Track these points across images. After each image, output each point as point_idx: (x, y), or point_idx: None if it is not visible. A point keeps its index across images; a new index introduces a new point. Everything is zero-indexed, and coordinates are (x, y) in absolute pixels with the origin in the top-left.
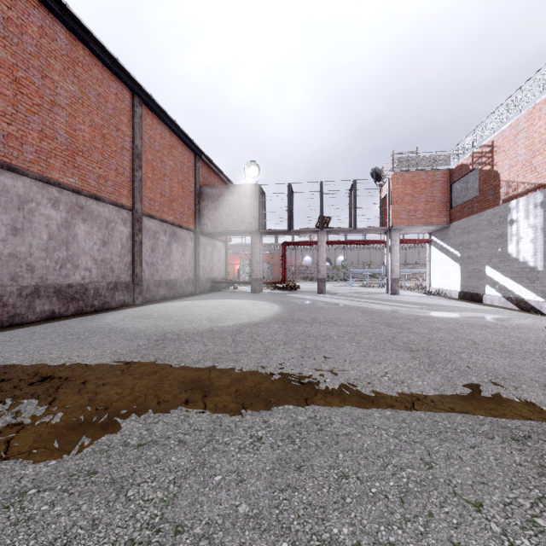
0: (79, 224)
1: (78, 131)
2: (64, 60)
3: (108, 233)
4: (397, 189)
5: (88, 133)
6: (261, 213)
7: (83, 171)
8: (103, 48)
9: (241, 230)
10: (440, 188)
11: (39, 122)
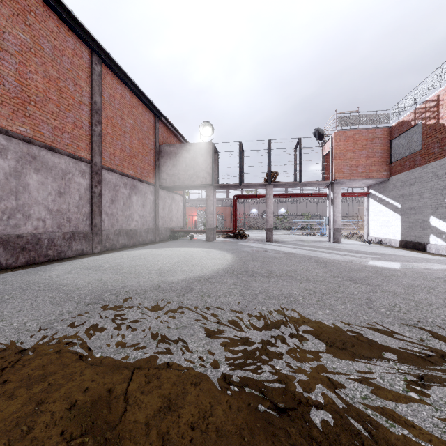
0: (31, 174)
1: (30, 81)
2: (13, 6)
3: (65, 184)
4: (340, 146)
5: (41, 84)
6: (214, 169)
7: (35, 121)
8: None
9: (197, 184)
10: (380, 144)
11: None
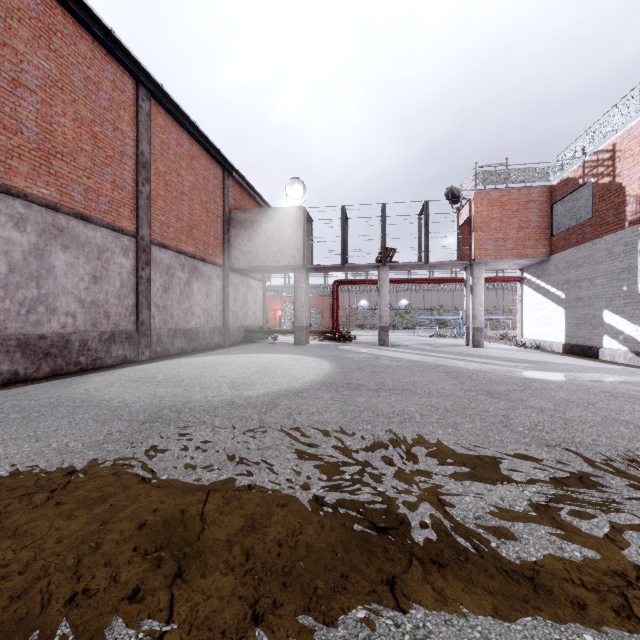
0: (57, 253)
1: (56, 126)
2: (33, 26)
3: (102, 266)
4: (482, 212)
5: (71, 129)
6: (307, 245)
7: (63, 181)
8: (91, 13)
9: (282, 266)
10: (537, 210)
11: None
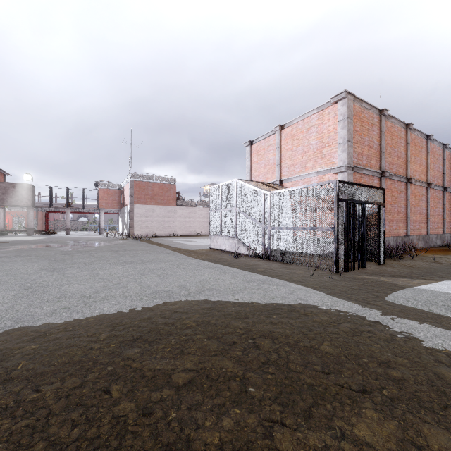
0: None
1: None
2: None
3: None
4: (101, 195)
5: None
6: (32, 196)
7: None
8: None
9: (21, 205)
10: (118, 196)
11: None
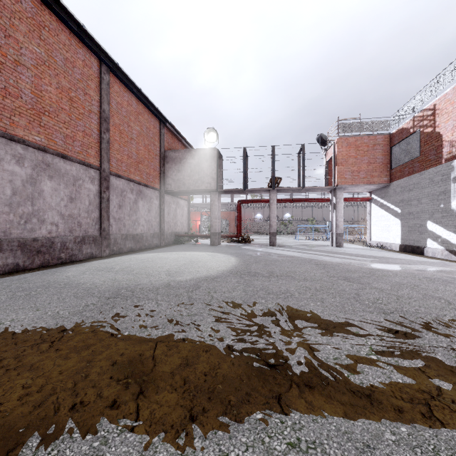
0: (45, 181)
1: (45, 92)
2: (29, 23)
3: (76, 190)
4: (342, 152)
5: (54, 95)
6: (219, 175)
7: (49, 131)
8: (69, 13)
9: (201, 190)
10: (381, 150)
11: (2, 80)
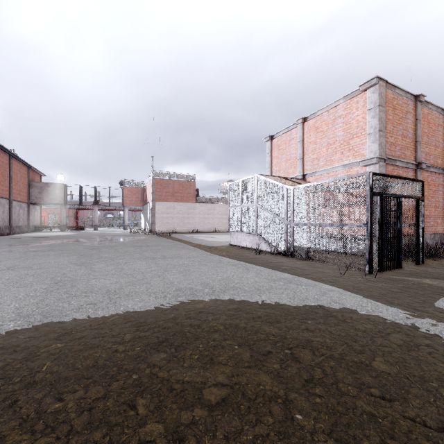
0: None
1: None
2: None
3: (4, 208)
4: (126, 193)
5: (0, 176)
6: (65, 195)
7: None
8: (8, 150)
9: (55, 203)
10: (141, 193)
11: None
